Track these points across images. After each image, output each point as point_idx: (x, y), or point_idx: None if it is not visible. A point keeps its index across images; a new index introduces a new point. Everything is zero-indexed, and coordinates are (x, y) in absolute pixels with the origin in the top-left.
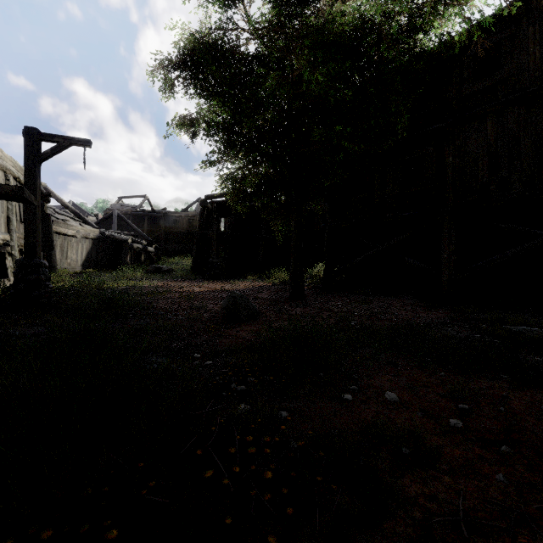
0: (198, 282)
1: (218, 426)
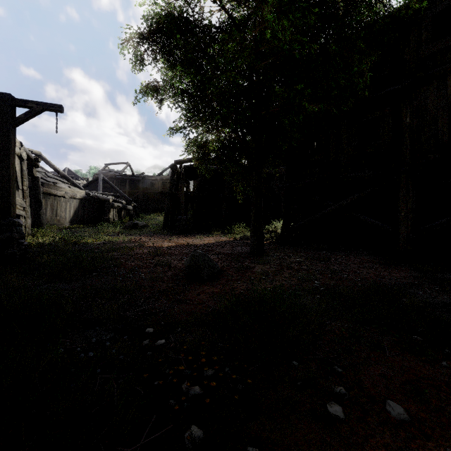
0: (168, 236)
1: None
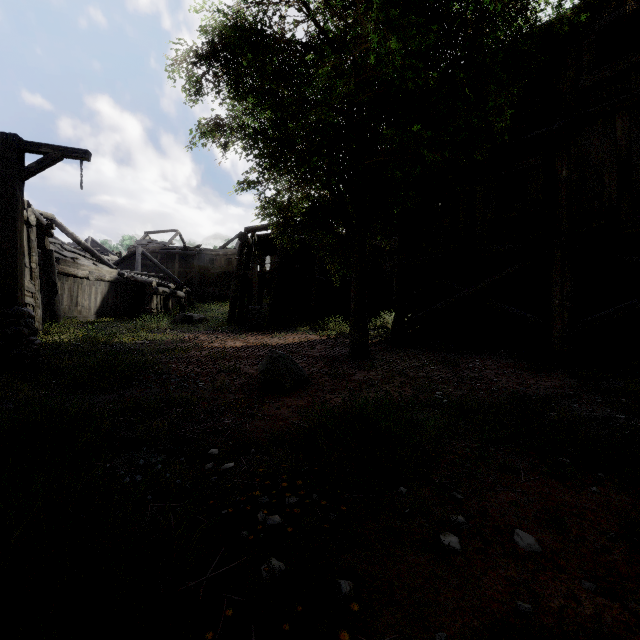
0: (236, 334)
1: (223, 618)
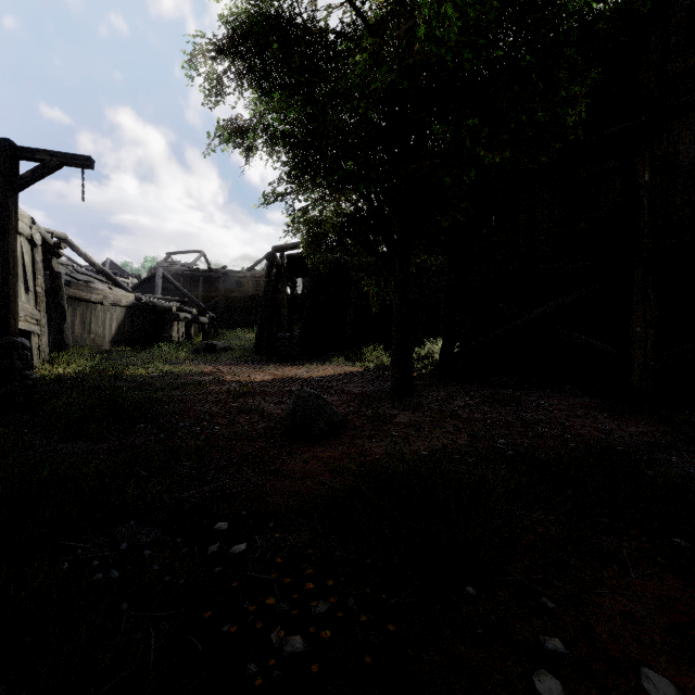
0: (262, 365)
1: None
